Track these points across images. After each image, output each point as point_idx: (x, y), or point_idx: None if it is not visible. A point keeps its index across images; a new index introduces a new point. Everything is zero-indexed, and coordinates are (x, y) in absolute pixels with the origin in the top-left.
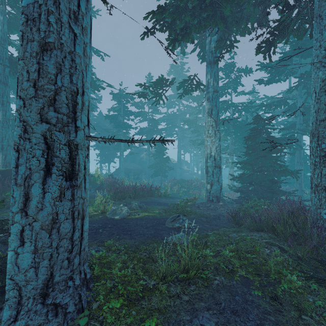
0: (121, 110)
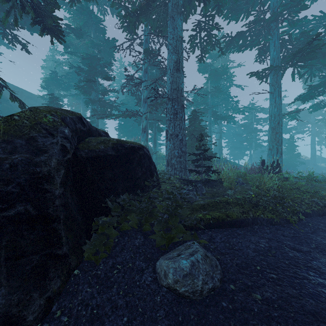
0: (253, 119)
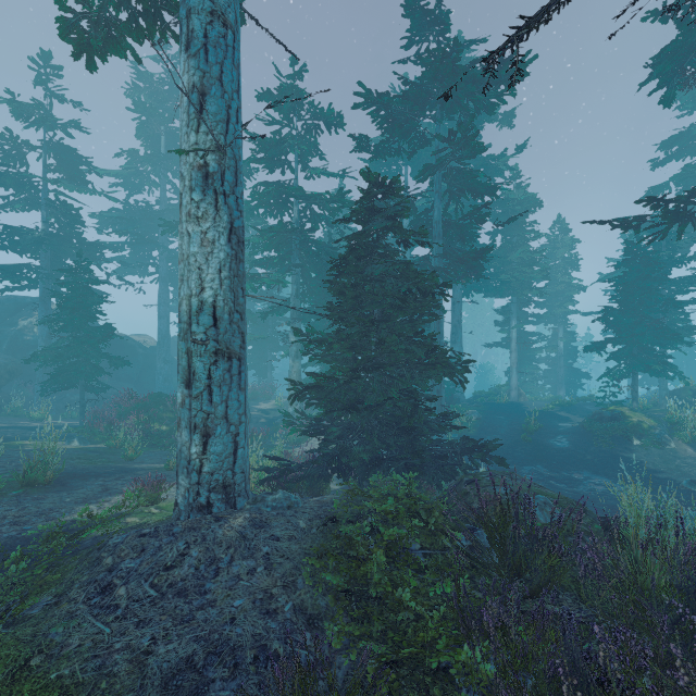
0: None
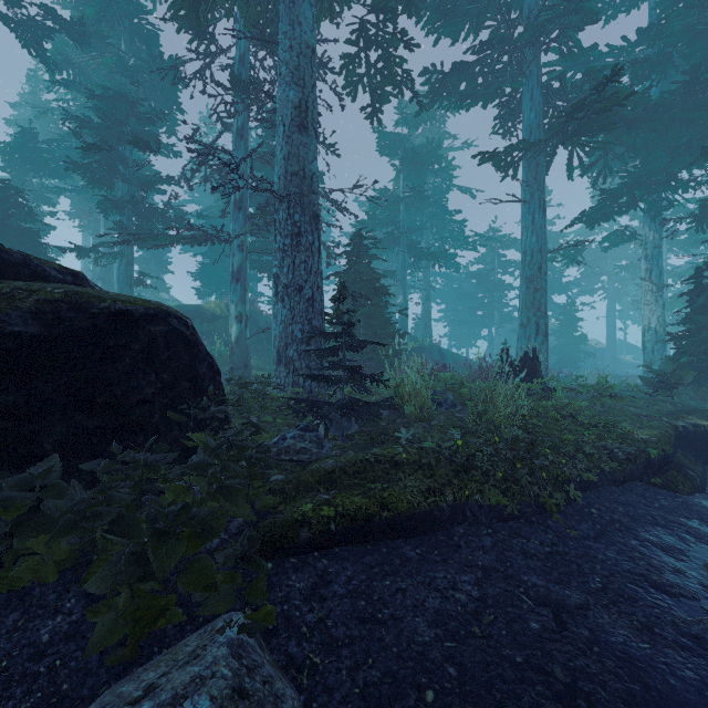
0: (495, 262)
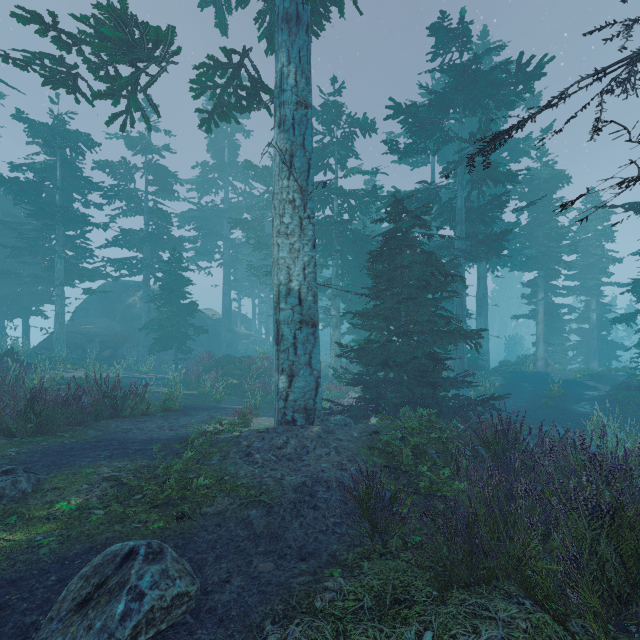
0: (57, 173)
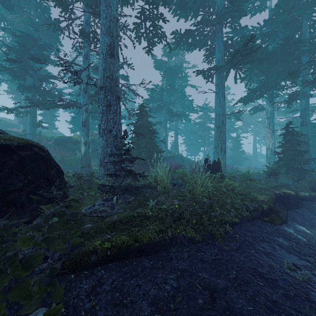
0: (206, 118)
